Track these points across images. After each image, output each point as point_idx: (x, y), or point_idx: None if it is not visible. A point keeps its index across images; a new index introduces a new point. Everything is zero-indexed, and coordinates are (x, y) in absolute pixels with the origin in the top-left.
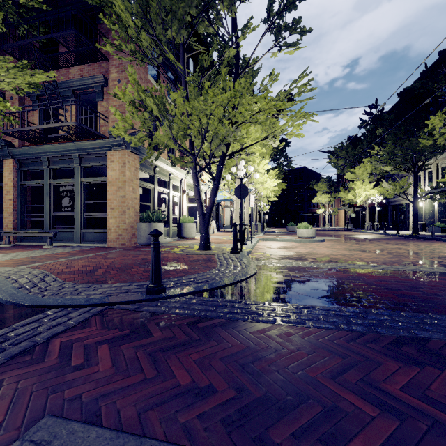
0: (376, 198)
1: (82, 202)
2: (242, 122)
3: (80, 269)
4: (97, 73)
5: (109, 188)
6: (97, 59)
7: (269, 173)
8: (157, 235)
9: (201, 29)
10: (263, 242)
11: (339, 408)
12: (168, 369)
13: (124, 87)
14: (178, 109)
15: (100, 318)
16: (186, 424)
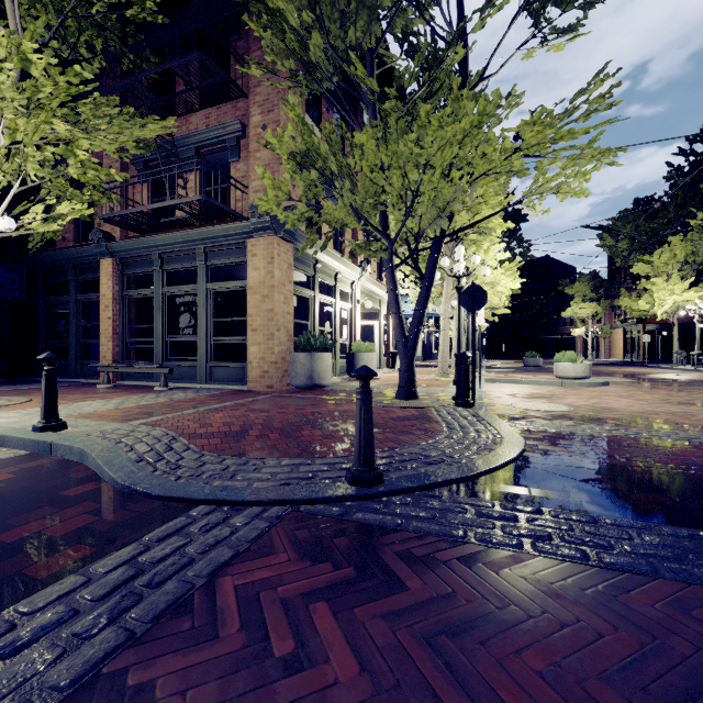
0: (697, 306)
1: (209, 320)
2: (481, 175)
3: (220, 429)
4: (231, 119)
5: (248, 298)
6: (231, 97)
7: (504, 267)
8: (367, 378)
9: (398, 25)
10: (494, 385)
11: None
12: (491, 696)
13: (281, 130)
14: (366, 161)
15: (285, 533)
16: None
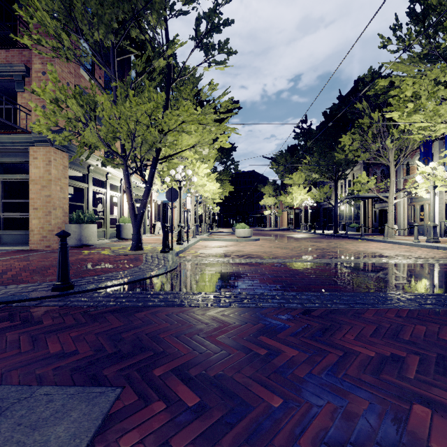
0: (309, 201)
1: None
2: (169, 131)
3: None
4: (18, 61)
5: (31, 186)
6: (17, 46)
7: (209, 177)
8: (64, 236)
9: (133, 34)
10: (204, 242)
11: (166, 352)
12: (44, 345)
13: (43, 84)
14: (105, 112)
15: None
16: (41, 374)
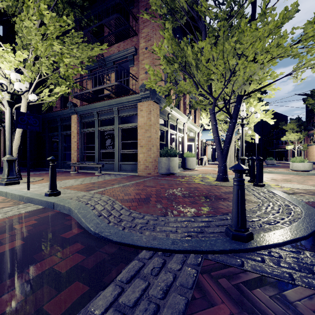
0: None
1: (119, 142)
2: (272, 58)
3: (135, 196)
4: (130, 46)
5: (138, 131)
6: (130, 36)
7: (263, 114)
8: (243, 171)
9: None
10: None
11: None
12: None
13: (160, 43)
14: (204, 57)
15: (211, 281)
16: None
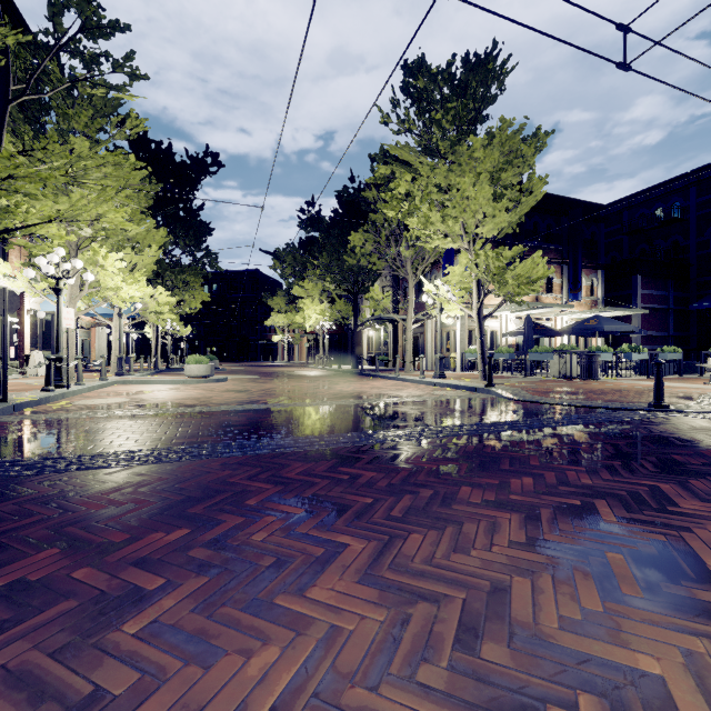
0: (326, 323)
1: None
2: None
3: None
4: None
5: None
6: None
7: (130, 275)
8: None
9: None
10: (119, 386)
11: None
12: None
13: None
14: None
15: None
16: None
